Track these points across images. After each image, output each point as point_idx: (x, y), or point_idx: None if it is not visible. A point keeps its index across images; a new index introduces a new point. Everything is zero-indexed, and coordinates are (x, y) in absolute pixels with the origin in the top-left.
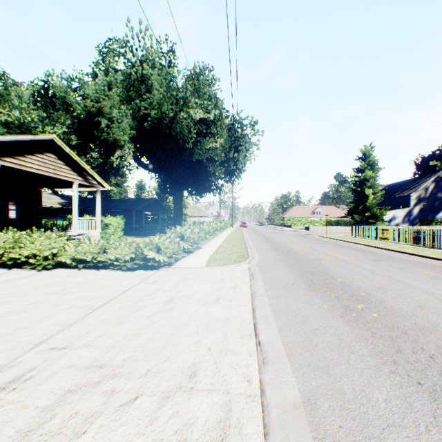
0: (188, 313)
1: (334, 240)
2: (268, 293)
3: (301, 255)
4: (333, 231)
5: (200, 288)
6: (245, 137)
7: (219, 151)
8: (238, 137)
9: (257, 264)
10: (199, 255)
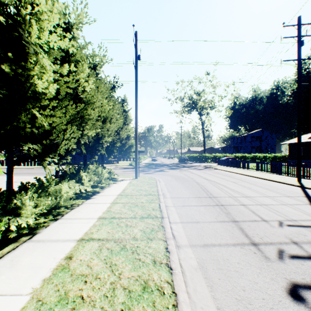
0: None
1: None
2: None
3: None
4: None
5: None
6: None
7: None
8: None
9: None
10: None
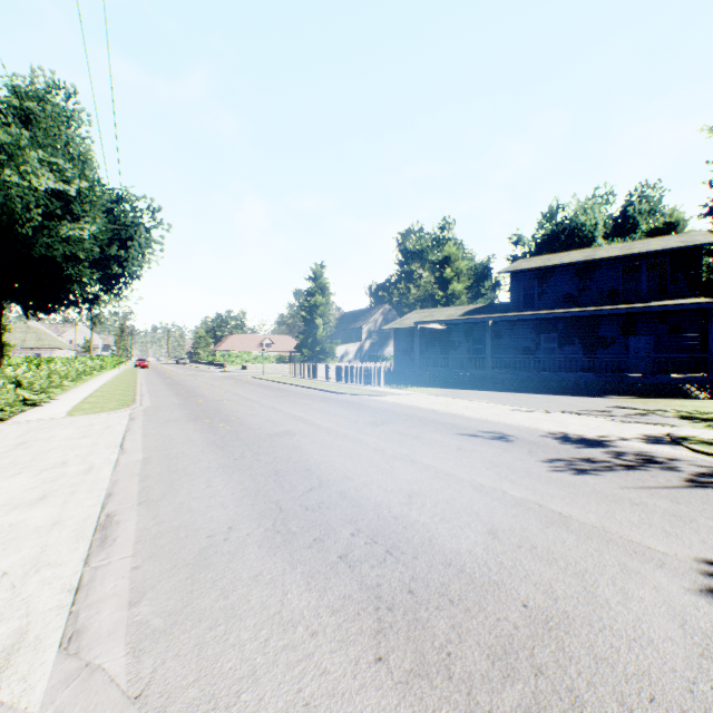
0: (52, 446)
1: (266, 381)
2: (145, 427)
3: (208, 398)
4: (278, 370)
5: (62, 432)
6: (140, 228)
7: (91, 245)
8: (128, 225)
9: (144, 410)
10: (53, 408)
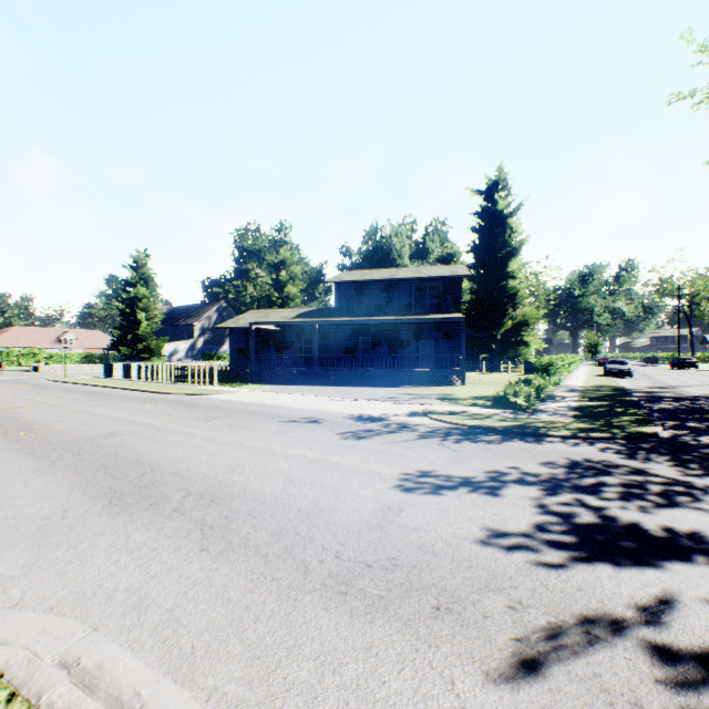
0: None
1: (72, 384)
2: None
3: None
4: (87, 371)
5: None
6: None
7: None
8: None
9: None
10: None
